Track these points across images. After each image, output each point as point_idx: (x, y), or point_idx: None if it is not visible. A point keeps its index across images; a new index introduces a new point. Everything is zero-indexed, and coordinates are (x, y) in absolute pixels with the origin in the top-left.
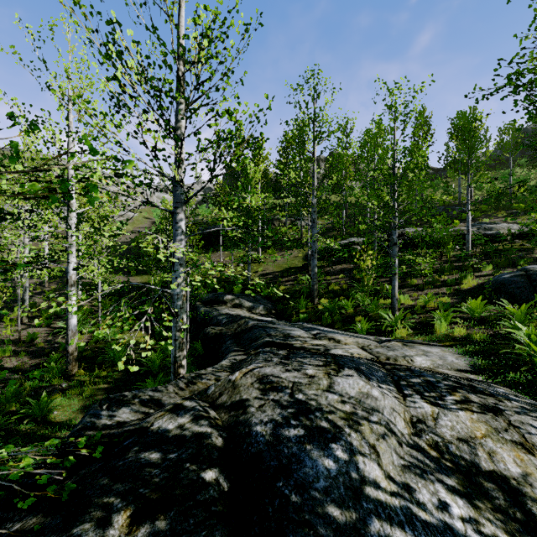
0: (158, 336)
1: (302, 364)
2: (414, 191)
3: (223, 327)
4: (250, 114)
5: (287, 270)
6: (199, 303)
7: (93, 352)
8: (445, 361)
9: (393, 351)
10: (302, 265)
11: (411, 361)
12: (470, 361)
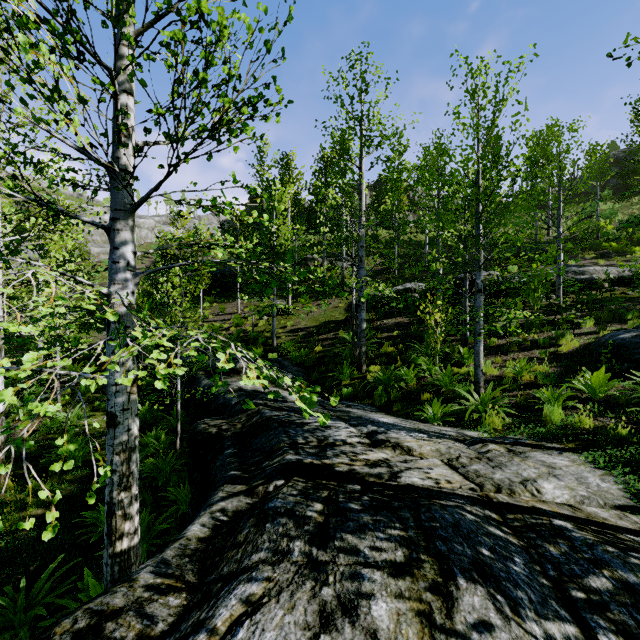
0: (141, 421)
1: (358, 566)
2: (511, 213)
3: (225, 420)
4: (249, 25)
5: (325, 325)
6: (201, 372)
7: (40, 448)
8: (589, 487)
9: (502, 471)
10: (344, 318)
11: (537, 492)
12: (624, 483)
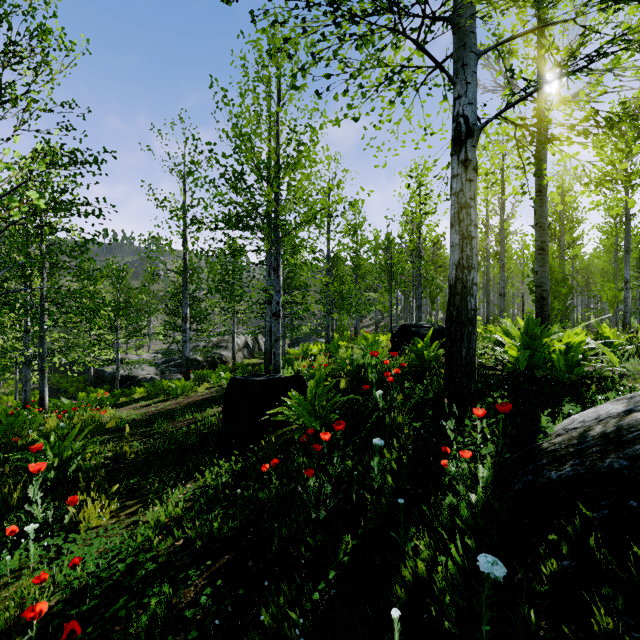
0: None
1: None
2: None
3: None
4: None
5: None
6: None
7: None
8: None
9: None
10: None
11: None
12: None
